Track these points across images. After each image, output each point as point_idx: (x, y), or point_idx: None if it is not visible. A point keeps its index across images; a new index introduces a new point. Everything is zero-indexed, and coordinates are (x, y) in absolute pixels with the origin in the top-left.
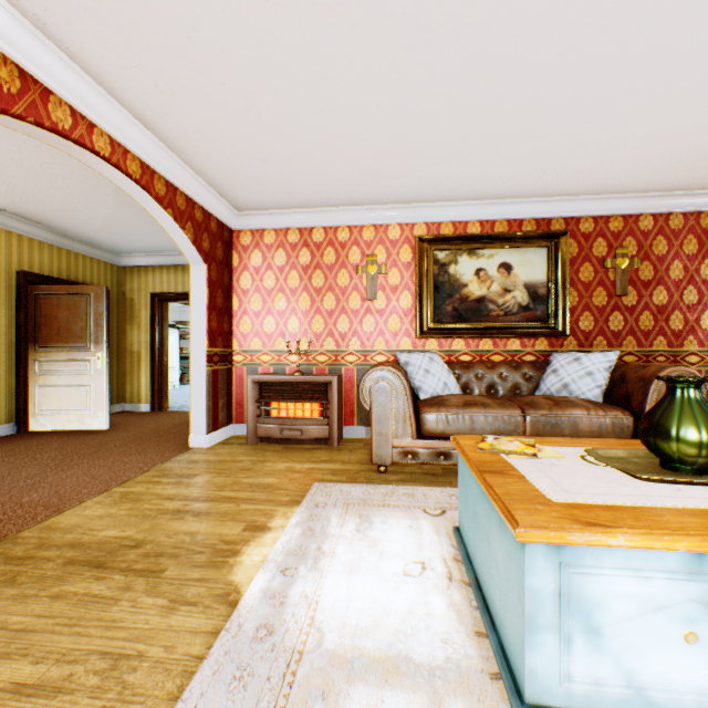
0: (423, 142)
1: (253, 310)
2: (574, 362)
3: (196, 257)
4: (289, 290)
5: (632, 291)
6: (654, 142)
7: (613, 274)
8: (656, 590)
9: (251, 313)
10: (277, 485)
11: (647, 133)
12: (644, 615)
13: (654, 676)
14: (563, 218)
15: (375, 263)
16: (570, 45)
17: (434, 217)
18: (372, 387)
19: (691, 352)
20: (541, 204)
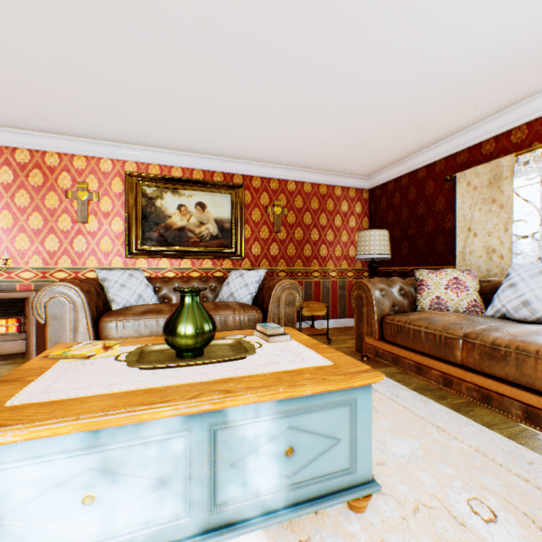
0: (100, 87)
1: None
2: (240, 277)
3: None
4: None
5: (284, 230)
6: (279, 132)
7: (273, 218)
8: (59, 469)
9: None
10: None
11: (272, 124)
12: (48, 493)
13: (57, 541)
14: (242, 175)
15: (87, 190)
16: (186, 39)
17: (143, 158)
18: (48, 302)
19: (316, 270)
20: (226, 162)
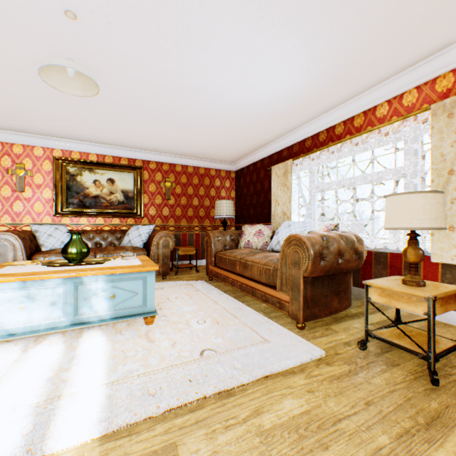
0: (33, 108)
1: None
2: (137, 230)
3: None
4: None
5: (173, 198)
6: (160, 136)
7: (165, 190)
8: (10, 295)
9: None
10: None
11: (154, 132)
12: (6, 304)
13: (9, 322)
14: (142, 160)
15: (24, 169)
16: None
17: (67, 147)
18: None
19: (197, 225)
20: (130, 151)
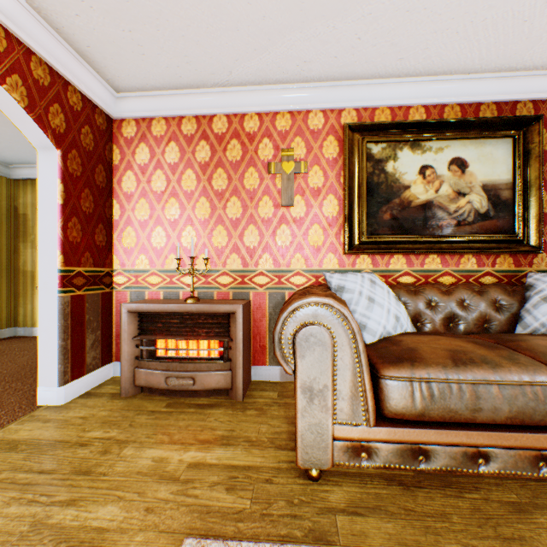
0: None
1: (139, 219)
2: None
3: (40, 136)
4: (183, 194)
5: None
6: None
7: None
8: None
9: (136, 223)
10: (111, 538)
11: None
12: None
13: None
14: (532, 101)
15: (292, 159)
16: None
17: (367, 100)
18: (297, 334)
19: None
20: (506, 81)
